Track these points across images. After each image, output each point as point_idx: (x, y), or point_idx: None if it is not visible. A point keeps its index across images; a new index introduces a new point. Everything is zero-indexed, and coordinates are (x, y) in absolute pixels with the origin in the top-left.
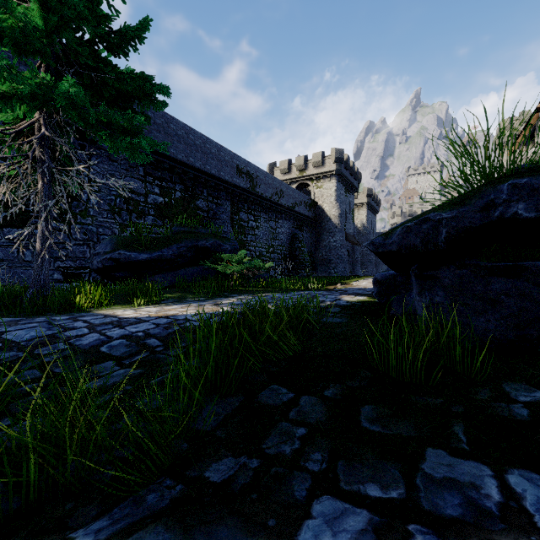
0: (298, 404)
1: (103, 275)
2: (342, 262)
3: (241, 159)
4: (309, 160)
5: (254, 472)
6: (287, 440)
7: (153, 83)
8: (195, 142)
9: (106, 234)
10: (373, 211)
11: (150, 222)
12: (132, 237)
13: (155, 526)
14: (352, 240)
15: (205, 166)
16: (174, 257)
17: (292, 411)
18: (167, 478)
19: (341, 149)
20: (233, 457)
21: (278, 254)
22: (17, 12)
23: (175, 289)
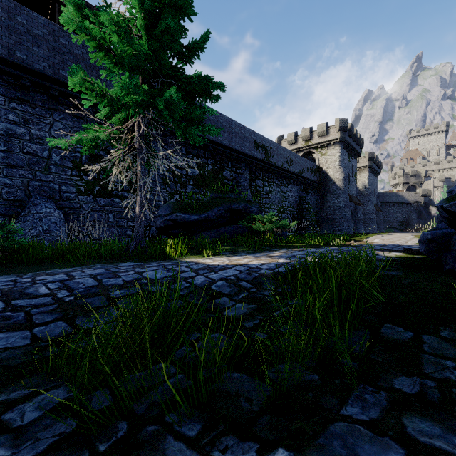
0: (424, 341)
1: (163, 232)
2: (346, 221)
3: (258, 134)
4: (314, 131)
5: (438, 390)
6: (442, 368)
7: (213, 82)
8: (222, 124)
9: (160, 201)
10: (374, 173)
11: (190, 190)
12: (184, 203)
13: (408, 416)
14: (355, 201)
15: (230, 143)
16: (215, 218)
17: (424, 346)
18: (366, 385)
19: (345, 119)
20: (406, 377)
21: (287, 214)
22: (135, 44)
23: (221, 244)
